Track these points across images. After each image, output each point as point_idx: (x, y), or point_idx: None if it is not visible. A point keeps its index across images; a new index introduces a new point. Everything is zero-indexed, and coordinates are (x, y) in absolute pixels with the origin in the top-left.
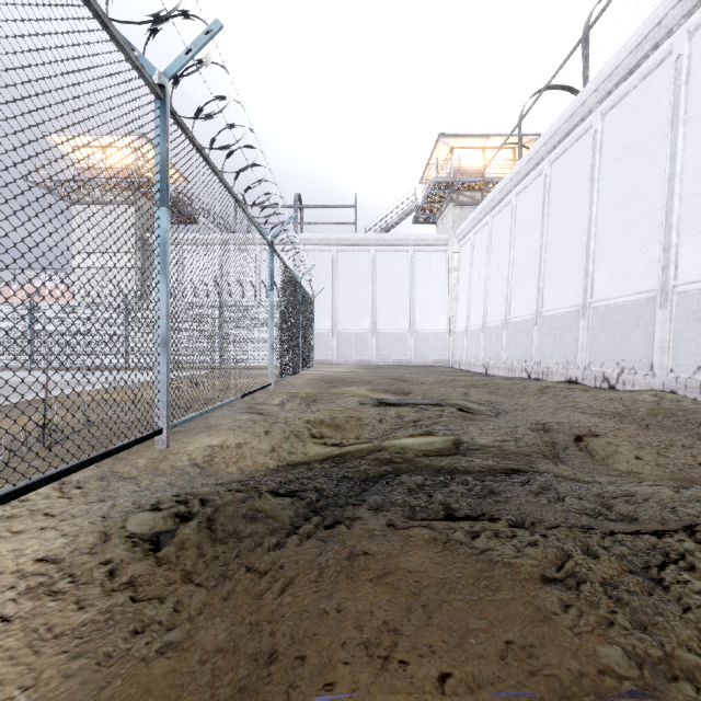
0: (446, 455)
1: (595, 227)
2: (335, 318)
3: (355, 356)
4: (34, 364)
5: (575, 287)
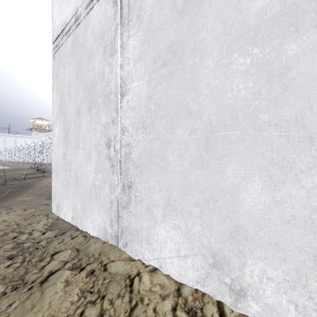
0: None
1: None
2: None
3: None
4: None
5: None
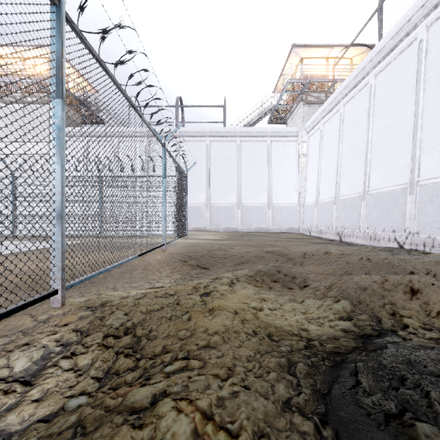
0: None
1: None
2: (208, 194)
3: (224, 224)
4: None
5: None
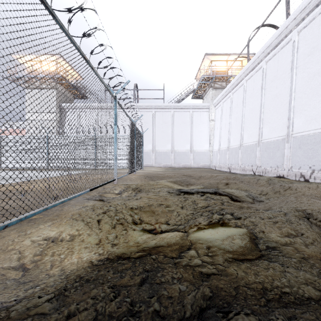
0: (253, 258)
1: (294, 93)
2: (154, 144)
3: (163, 163)
4: (1, 167)
5: (282, 126)
